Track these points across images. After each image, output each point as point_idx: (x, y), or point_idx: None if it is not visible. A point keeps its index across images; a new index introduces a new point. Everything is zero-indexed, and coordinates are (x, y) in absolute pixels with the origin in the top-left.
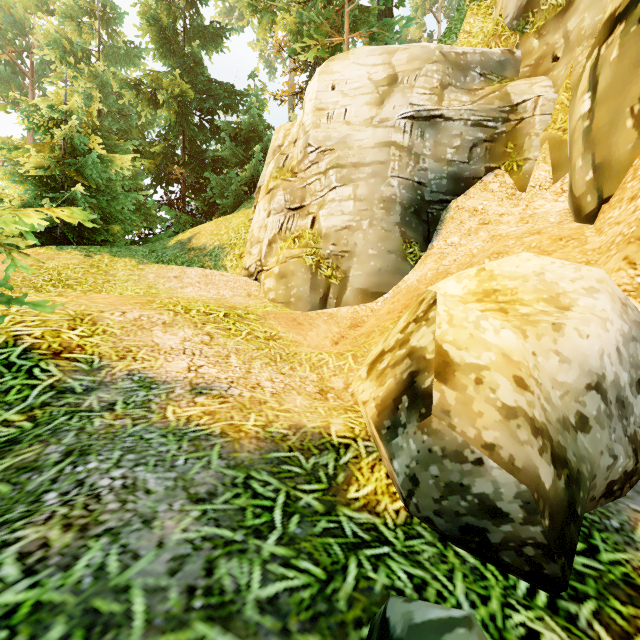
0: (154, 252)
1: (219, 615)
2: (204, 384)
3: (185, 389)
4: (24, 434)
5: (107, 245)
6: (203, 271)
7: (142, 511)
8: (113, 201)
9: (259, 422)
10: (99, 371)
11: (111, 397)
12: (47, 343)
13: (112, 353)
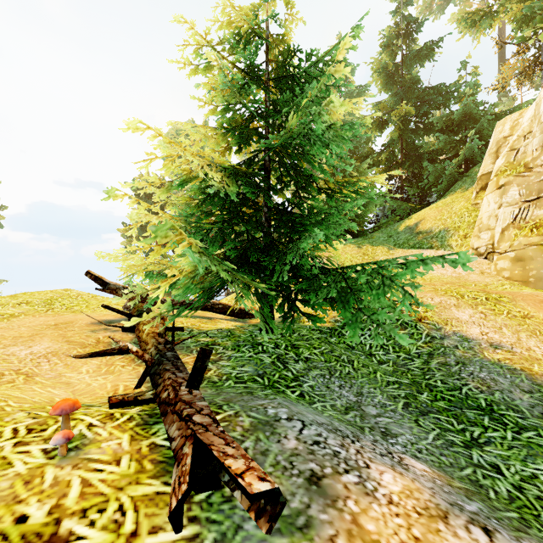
0: (391, 237)
1: None
2: (495, 343)
3: (486, 344)
4: (432, 352)
5: (360, 235)
6: (435, 252)
7: (505, 388)
8: (365, 208)
9: (541, 369)
10: (440, 330)
11: (453, 343)
12: (413, 314)
13: (440, 321)
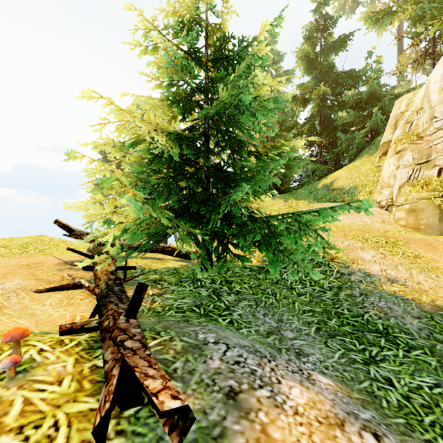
0: (311, 193)
1: (440, 342)
2: (392, 278)
3: (385, 279)
4: (341, 286)
5: (286, 191)
6: None
7: (399, 315)
8: (291, 169)
9: (428, 299)
10: (348, 267)
11: (358, 278)
12: (326, 255)
13: (348, 261)
